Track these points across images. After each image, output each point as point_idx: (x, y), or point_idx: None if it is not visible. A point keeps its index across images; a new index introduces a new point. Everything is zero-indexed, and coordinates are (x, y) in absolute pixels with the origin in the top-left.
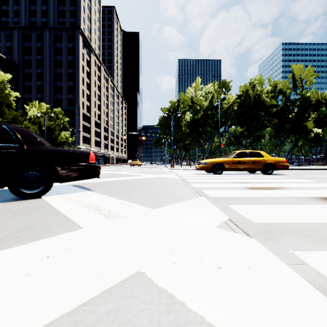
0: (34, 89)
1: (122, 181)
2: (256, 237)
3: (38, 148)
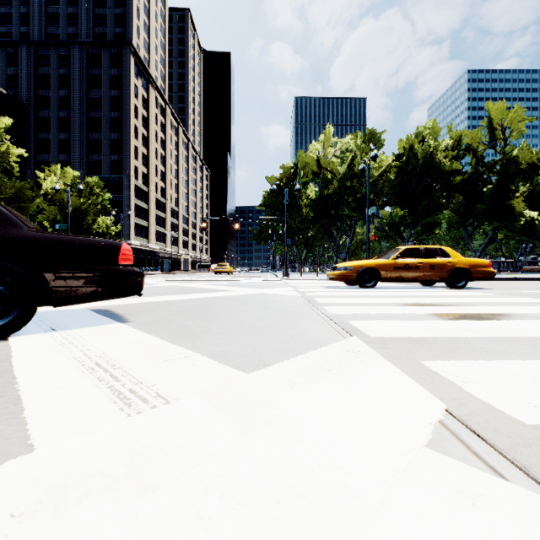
0: (55, 145)
1: (194, 301)
2: None
3: (1, 233)
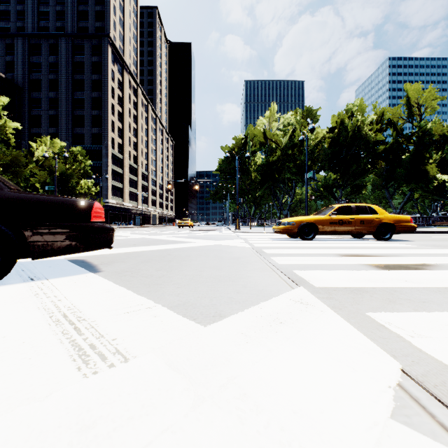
0: (45, 120)
1: (159, 252)
2: None
3: None
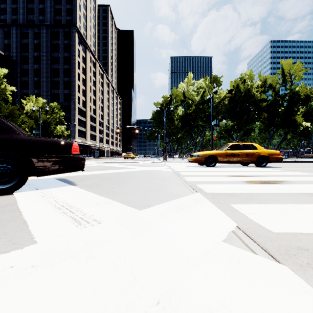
0: (32, 84)
1: (112, 174)
2: (286, 262)
3: (9, 137)
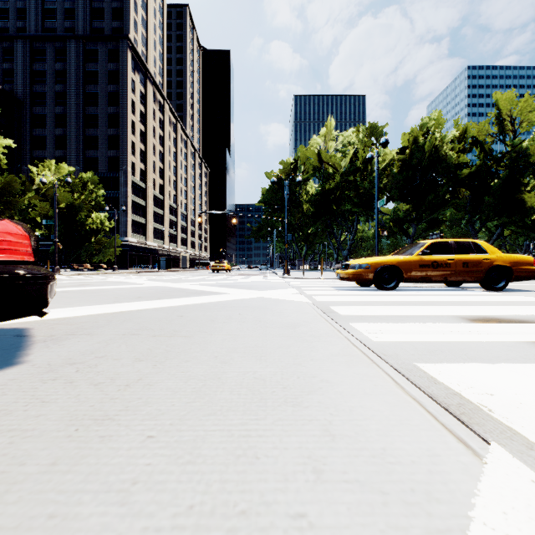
0: (51, 141)
1: (166, 312)
2: None
3: None
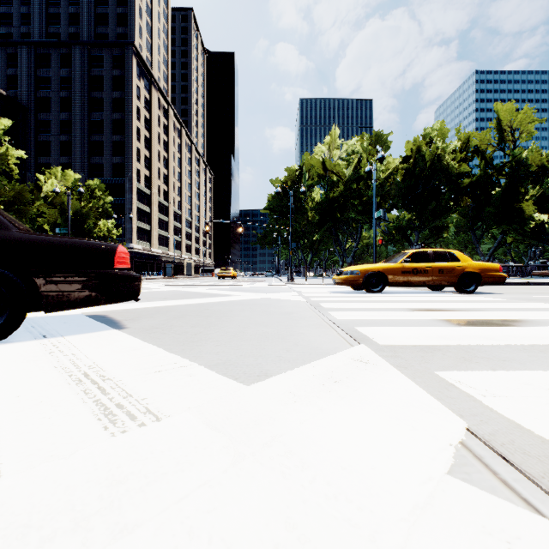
0: (56, 147)
1: (195, 307)
2: None
3: None
